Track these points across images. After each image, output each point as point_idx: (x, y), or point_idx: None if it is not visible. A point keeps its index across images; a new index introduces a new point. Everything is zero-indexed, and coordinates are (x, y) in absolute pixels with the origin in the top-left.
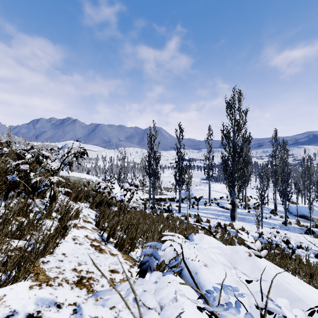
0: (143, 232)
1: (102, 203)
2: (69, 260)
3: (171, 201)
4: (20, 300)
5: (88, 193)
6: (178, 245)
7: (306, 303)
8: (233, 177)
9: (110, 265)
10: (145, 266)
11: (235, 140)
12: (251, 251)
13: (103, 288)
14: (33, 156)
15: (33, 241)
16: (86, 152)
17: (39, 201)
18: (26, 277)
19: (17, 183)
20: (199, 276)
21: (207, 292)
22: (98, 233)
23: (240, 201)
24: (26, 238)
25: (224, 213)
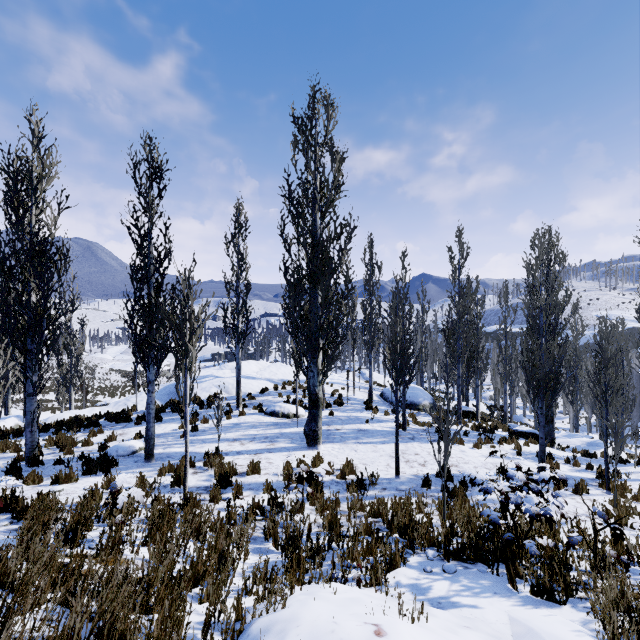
0: None
1: None
2: None
3: (119, 422)
4: None
5: None
6: None
7: None
8: (319, 325)
9: None
10: None
11: (318, 228)
12: None
13: None
14: None
15: None
16: None
17: None
18: None
19: None
20: None
21: None
22: None
23: (305, 394)
24: None
25: (283, 428)
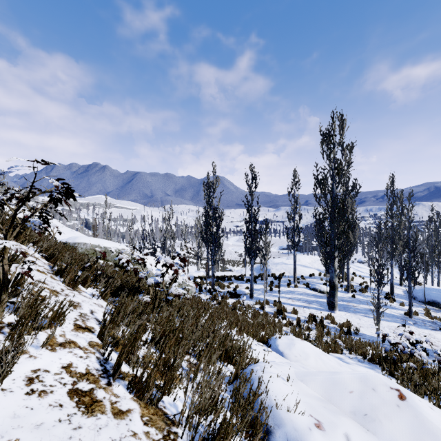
0: (194, 341)
1: (124, 288)
2: None
3: (239, 280)
4: None
5: (104, 271)
6: None
7: None
8: (333, 245)
9: None
10: None
11: (334, 190)
12: None
13: None
14: None
15: None
16: (71, 189)
17: None
18: None
19: None
20: None
21: None
22: (98, 355)
23: (339, 281)
24: None
25: (318, 298)
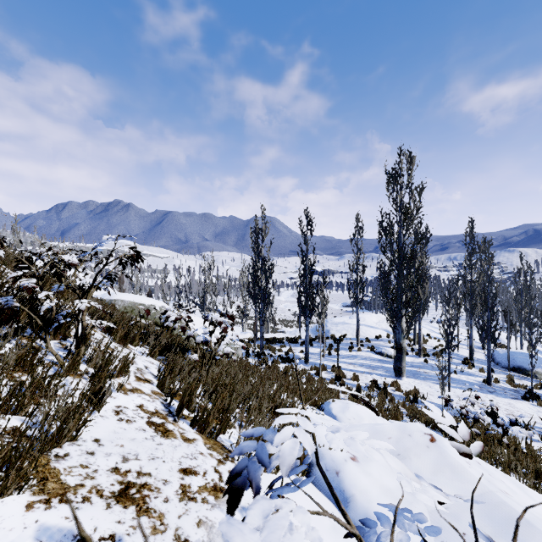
0: (244, 398)
1: (172, 347)
2: (107, 452)
3: (292, 343)
4: (6, 532)
5: (148, 329)
6: (307, 435)
7: (539, 530)
8: (399, 302)
9: (181, 460)
10: (241, 478)
11: (402, 239)
12: (452, 445)
13: (166, 505)
14: (46, 264)
15: (41, 416)
16: (141, 256)
17: (58, 344)
18: (21, 486)
19: (15, 311)
20: (343, 478)
21: (364, 524)
22: (161, 400)
23: (410, 344)
24: (28, 411)
25: (384, 364)
